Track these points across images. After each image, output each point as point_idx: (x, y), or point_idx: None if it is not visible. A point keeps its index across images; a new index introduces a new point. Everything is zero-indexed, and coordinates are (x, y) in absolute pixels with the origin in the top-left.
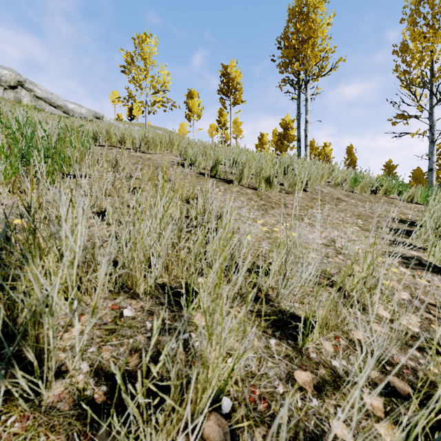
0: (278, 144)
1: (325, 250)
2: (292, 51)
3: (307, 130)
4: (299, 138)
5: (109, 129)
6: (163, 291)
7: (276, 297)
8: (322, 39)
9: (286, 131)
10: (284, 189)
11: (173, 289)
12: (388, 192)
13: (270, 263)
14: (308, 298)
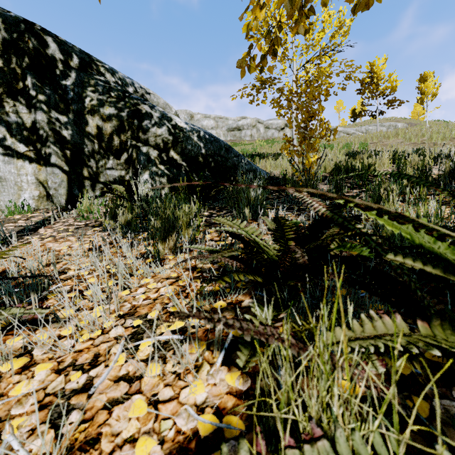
0: None
1: None
2: None
3: None
4: None
5: (366, 137)
6: None
7: None
8: None
9: None
10: None
11: None
12: None
13: None
14: None
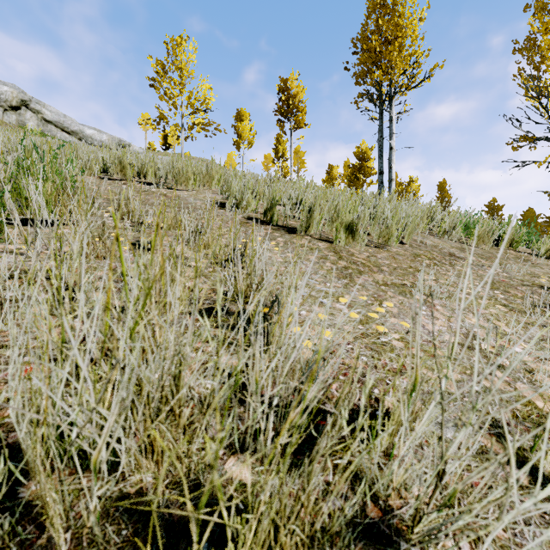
0: (352, 179)
1: (468, 359)
2: (372, 55)
3: (392, 160)
4: (381, 171)
5: (122, 156)
6: (132, 526)
7: (413, 523)
8: (413, 39)
9: (363, 163)
10: (372, 240)
11: (160, 513)
12: (515, 243)
13: (377, 400)
14: (483, 516)
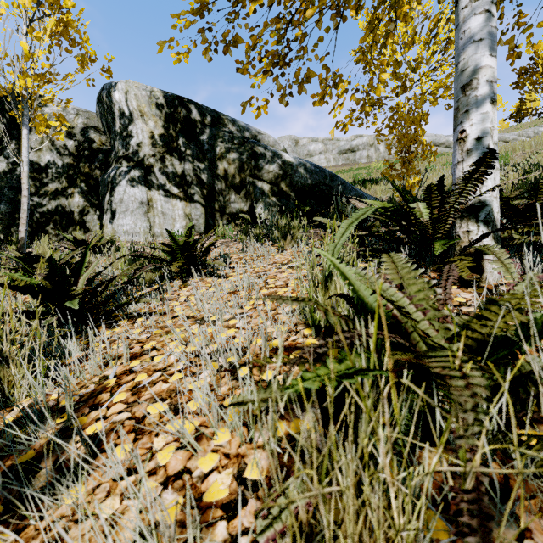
0: None
1: None
2: None
3: None
4: None
5: (514, 147)
6: None
7: None
8: None
9: None
10: None
11: None
12: None
13: None
14: None
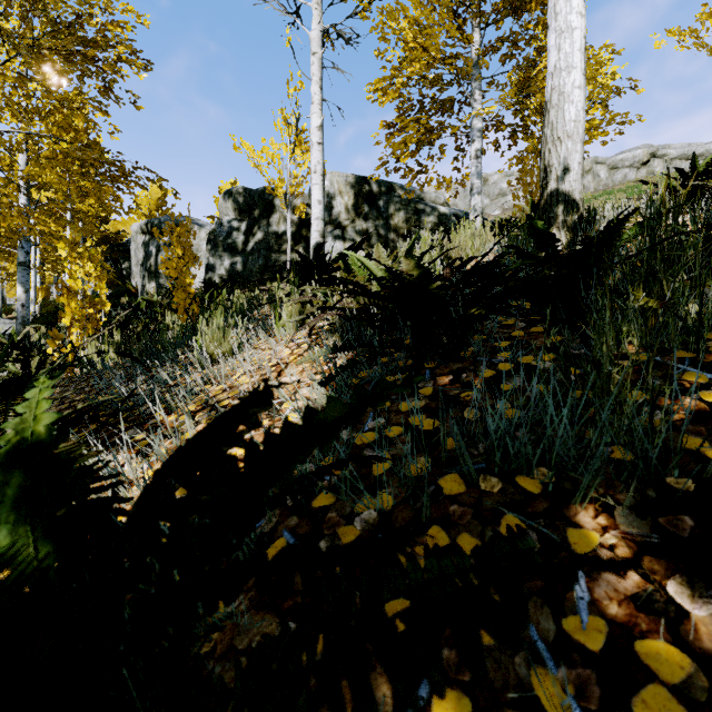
0: None
1: None
2: None
3: None
4: None
5: None
6: None
7: None
8: None
9: None
10: None
11: None
12: None
13: None
14: None
